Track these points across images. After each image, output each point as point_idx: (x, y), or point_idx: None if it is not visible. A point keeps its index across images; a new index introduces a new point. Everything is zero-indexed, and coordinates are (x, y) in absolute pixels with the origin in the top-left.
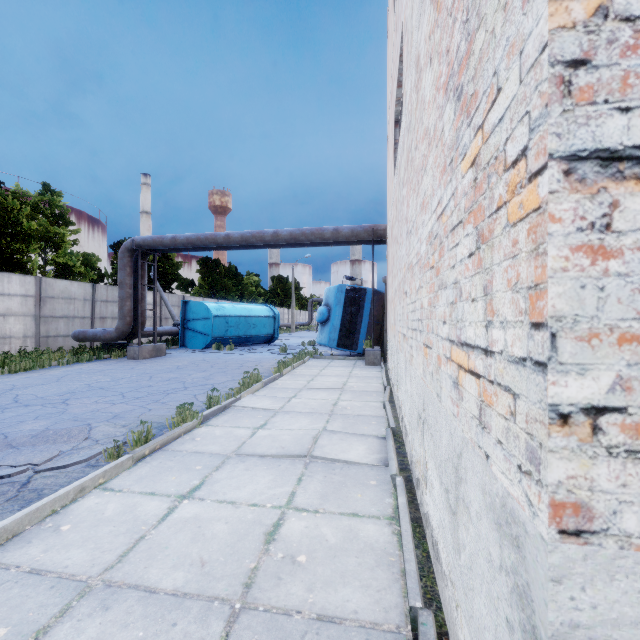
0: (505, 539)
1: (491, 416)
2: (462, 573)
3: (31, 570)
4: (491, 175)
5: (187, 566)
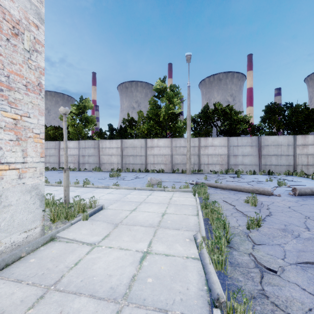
0: (33, 191)
1: (26, 174)
2: (3, 228)
3: (167, 311)
4: (26, 129)
5: (71, 311)
